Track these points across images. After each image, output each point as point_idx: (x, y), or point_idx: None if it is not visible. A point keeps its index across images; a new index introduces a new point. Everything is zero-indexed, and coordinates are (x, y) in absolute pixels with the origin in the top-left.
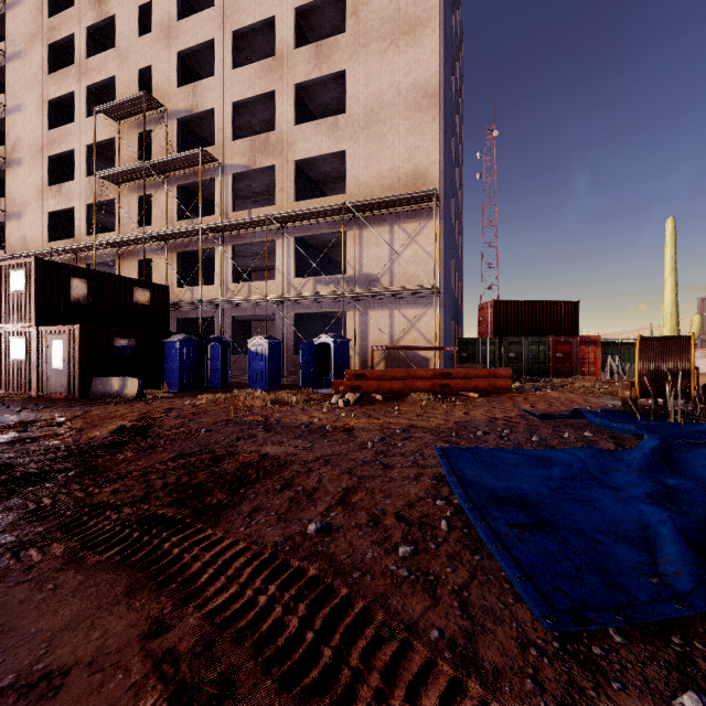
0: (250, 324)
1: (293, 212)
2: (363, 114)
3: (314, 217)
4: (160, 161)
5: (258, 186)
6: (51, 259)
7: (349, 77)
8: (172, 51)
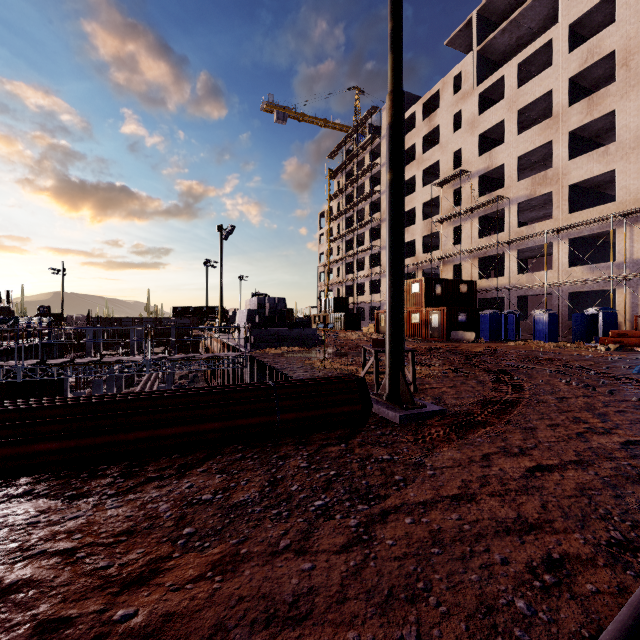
0: (526, 298)
1: (567, 225)
2: (633, 138)
3: (586, 224)
4: (469, 207)
5: (536, 202)
6: (407, 270)
7: (619, 114)
8: (475, 135)
